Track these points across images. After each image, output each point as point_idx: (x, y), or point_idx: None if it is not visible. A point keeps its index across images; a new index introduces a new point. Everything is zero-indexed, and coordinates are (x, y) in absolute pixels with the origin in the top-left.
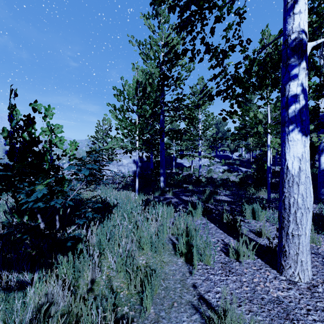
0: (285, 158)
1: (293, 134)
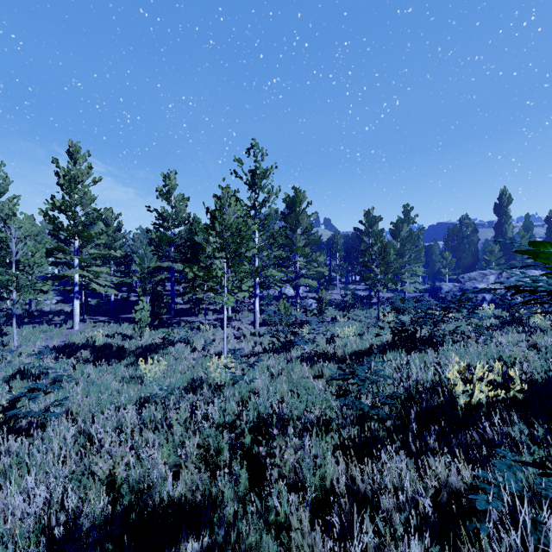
0: (74, 305)
1: (75, 300)
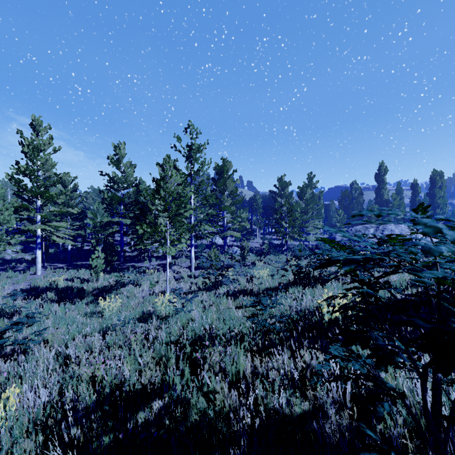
0: (36, 254)
1: (38, 250)
